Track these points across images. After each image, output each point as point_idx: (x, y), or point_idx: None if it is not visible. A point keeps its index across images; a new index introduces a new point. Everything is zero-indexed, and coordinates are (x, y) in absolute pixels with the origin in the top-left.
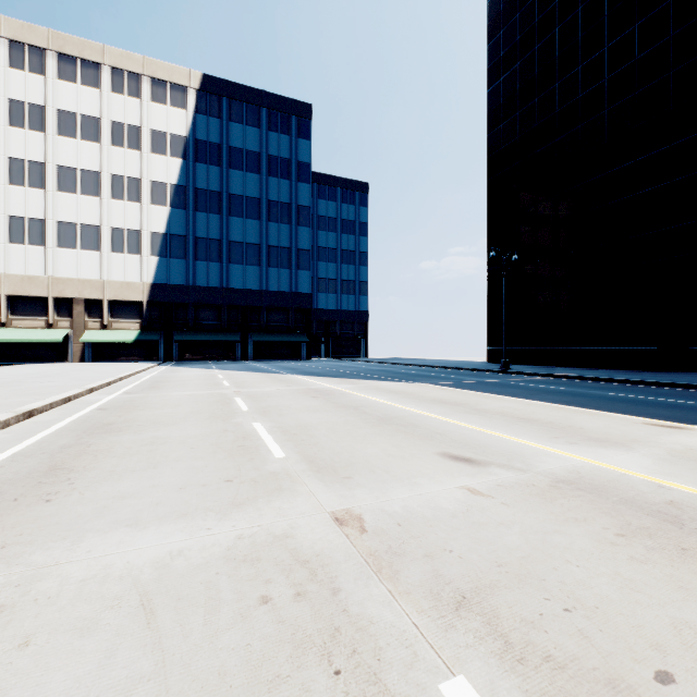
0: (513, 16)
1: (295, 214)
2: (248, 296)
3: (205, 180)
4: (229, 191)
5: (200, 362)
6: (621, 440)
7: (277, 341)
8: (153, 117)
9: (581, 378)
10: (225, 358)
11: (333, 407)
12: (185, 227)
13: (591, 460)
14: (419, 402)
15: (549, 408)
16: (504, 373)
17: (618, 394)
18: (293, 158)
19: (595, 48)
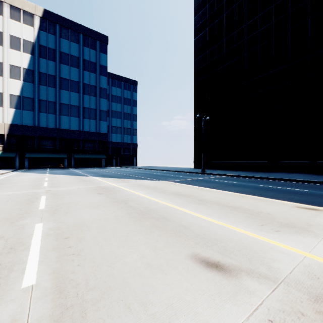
0: (205, 6)
1: (99, 91)
2: (72, 133)
3: (45, 68)
4: (60, 75)
5: (42, 169)
6: (301, 224)
7: (88, 157)
8: (11, 27)
9: (239, 176)
10: (58, 167)
11: (110, 202)
12: (33, 93)
13: (307, 253)
14: (166, 195)
15: (239, 197)
16: (203, 173)
17: (263, 185)
18: (97, 62)
19: (241, 24)
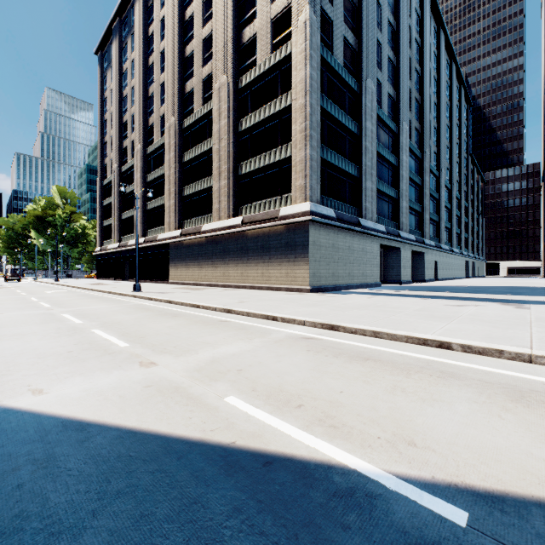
0: None
1: None
2: None
3: None
4: None
5: None
6: None
7: None
8: None
9: None
10: None
11: None
12: None
13: None
14: None
15: None
16: None
17: None
18: None
19: None
